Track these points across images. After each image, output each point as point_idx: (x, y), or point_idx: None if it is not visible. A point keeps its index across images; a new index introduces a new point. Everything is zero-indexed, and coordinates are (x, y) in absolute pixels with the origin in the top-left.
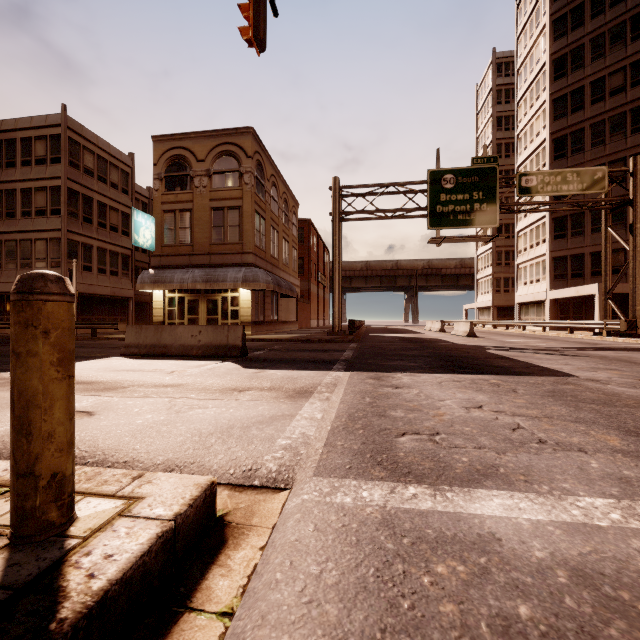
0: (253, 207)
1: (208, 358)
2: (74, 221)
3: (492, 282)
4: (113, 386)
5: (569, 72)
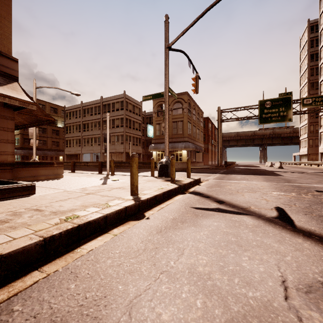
0: (187, 120)
1: (181, 171)
2: (127, 128)
3: (307, 141)
4: None
5: None
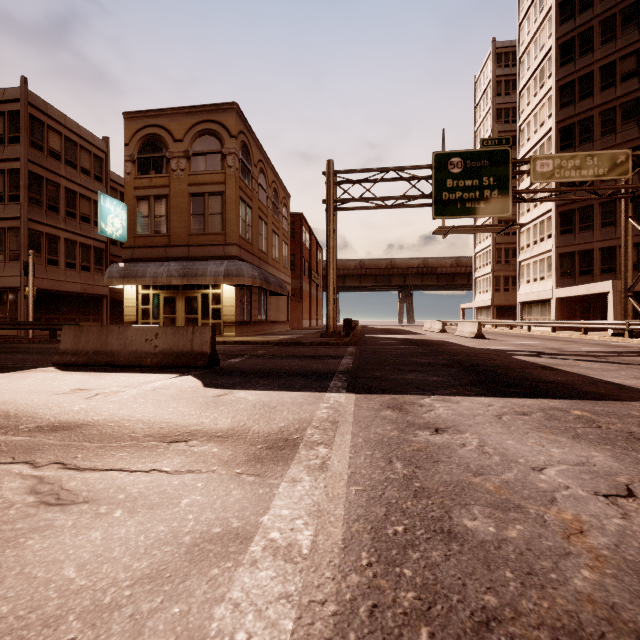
0: (237, 193)
1: (165, 369)
2: (36, 209)
3: (491, 280)
4: None
5: (577, 57)
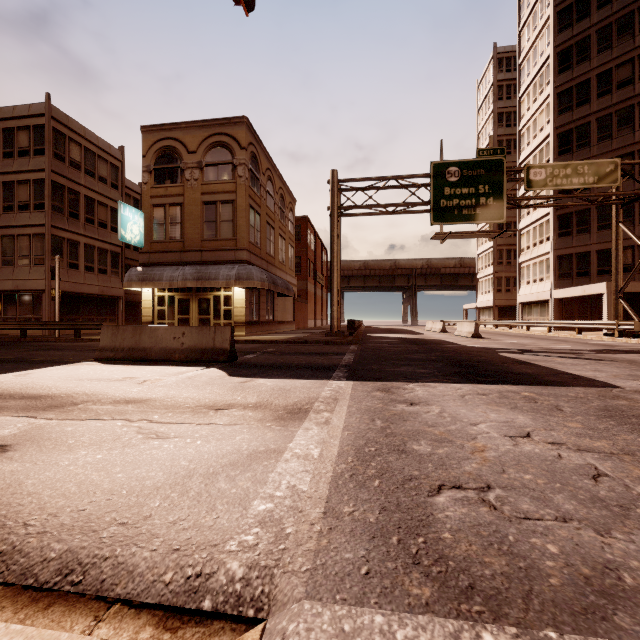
0: (247, 201)
1: (192, 363)
2: (59, 216)
3: (493, 281)
4: (62, 402)
5: (574, 64)
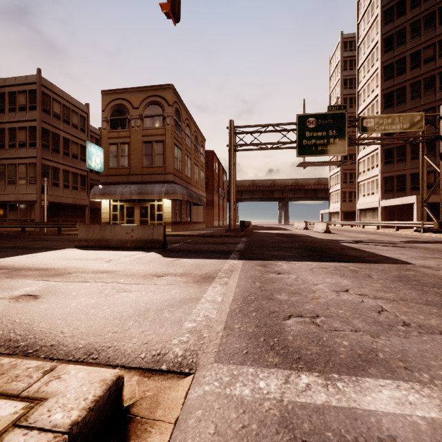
0: (173, 141)
1: (138, 249)
2: (46, 151)
3: (340, 194)
4: (62, 272)
5: (395, 47)
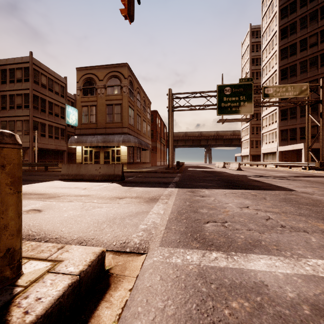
0: (127, 104)
1: (104, 181)
2: (36, 111)
3: (249, 142)
4: (53, 196)
5: (289, 35)
